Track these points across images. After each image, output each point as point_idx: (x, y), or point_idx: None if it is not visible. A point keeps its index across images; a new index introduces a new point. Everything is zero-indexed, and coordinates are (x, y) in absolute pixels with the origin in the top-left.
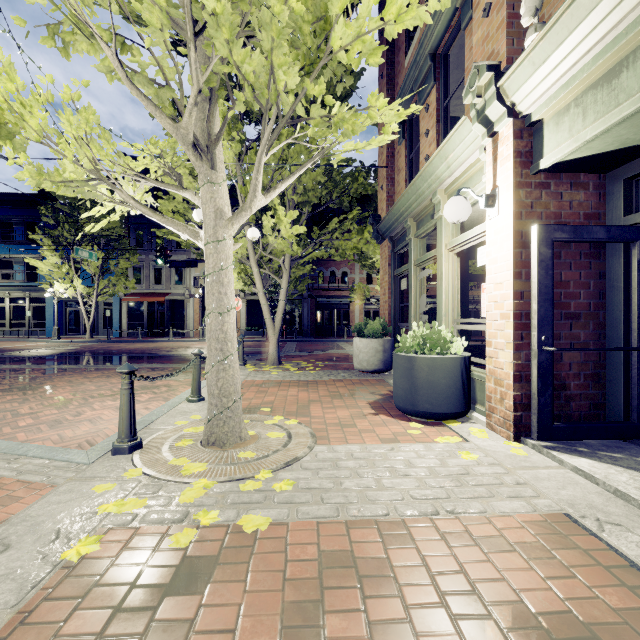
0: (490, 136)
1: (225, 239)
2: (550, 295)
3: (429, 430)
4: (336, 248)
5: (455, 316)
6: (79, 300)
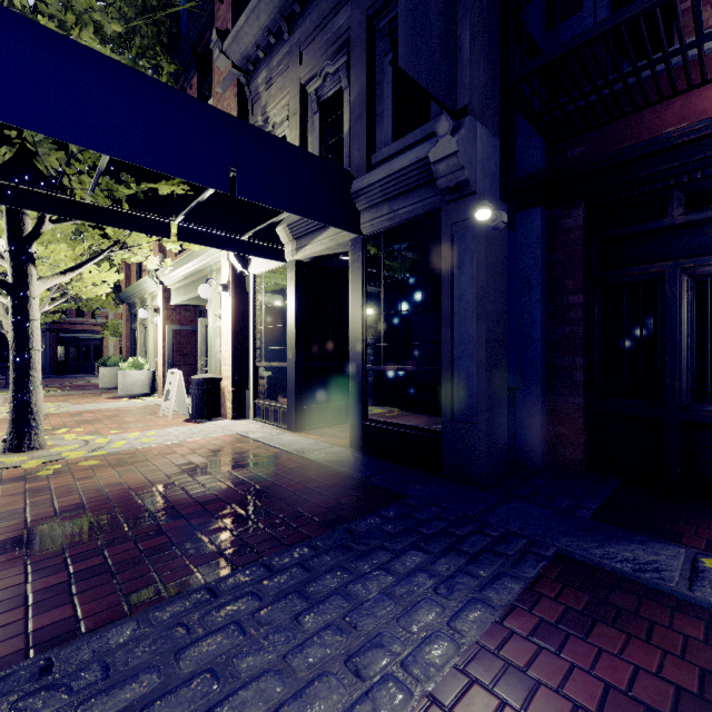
0: (158, 286)
1: None
2: (172, 348)
3: (132, 400)
4: (85, 305)
5: (155, 354)
6: None
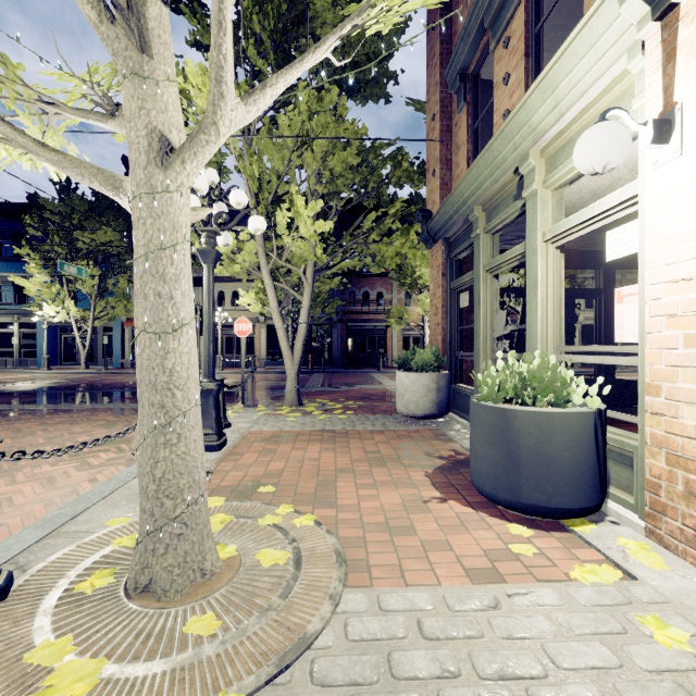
0: (659, 17)
1: (169, 190)
2: None
3: (545, 542)
4: (373, 254)
5: (558, 342)
6: (73, 325)
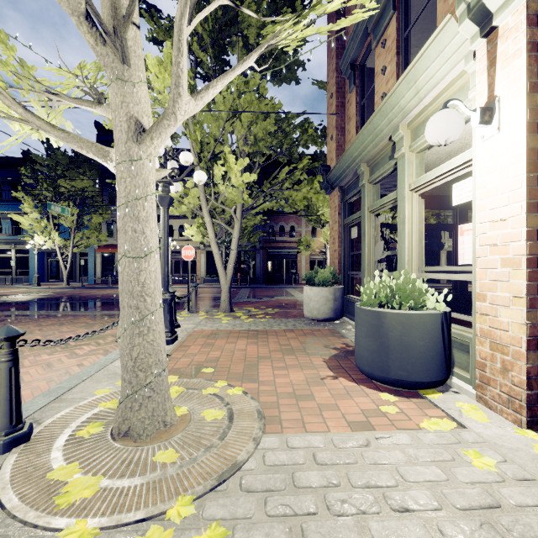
0: (485, 35)
1: (142, 158)
2: None
3: (405, 405)
4: (286, 198)
5: (420, 264)
6: (57, 251)
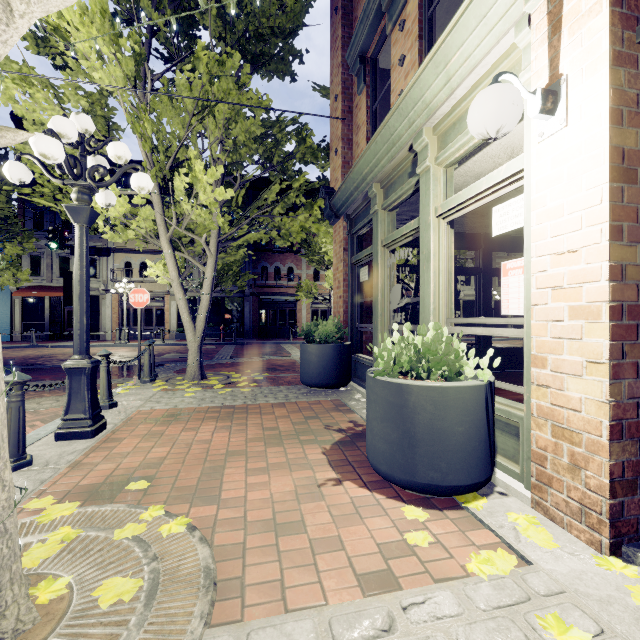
0: None
1: None
2: None
3: (440, 524)
4: (278, 227)
5: (448, 314)
6: None
